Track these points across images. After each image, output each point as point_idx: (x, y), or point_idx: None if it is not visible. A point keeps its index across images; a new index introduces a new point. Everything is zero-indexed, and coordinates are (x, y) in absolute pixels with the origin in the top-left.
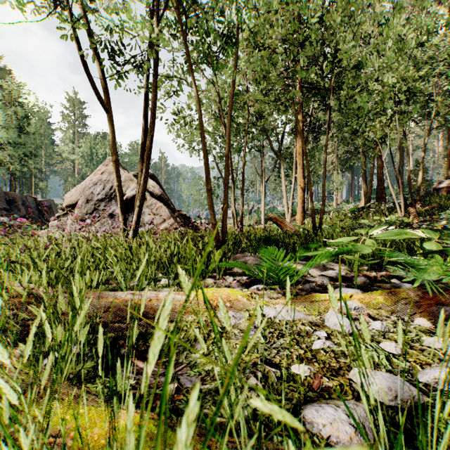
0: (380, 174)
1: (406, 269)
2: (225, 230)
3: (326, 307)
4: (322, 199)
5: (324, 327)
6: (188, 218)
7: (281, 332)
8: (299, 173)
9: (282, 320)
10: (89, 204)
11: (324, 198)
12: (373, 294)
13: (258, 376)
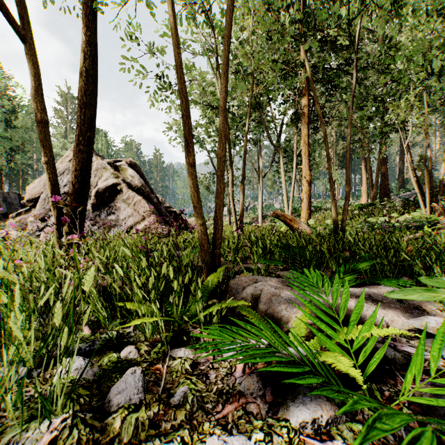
0: (383, 169)
1: None
2: (219, 234)
3: None
4: (346, 190)
5: None
6: (178, 215)
7: None
8: (305, 164)
9: None
10: None
11: (349, 189)
12: None
13: None
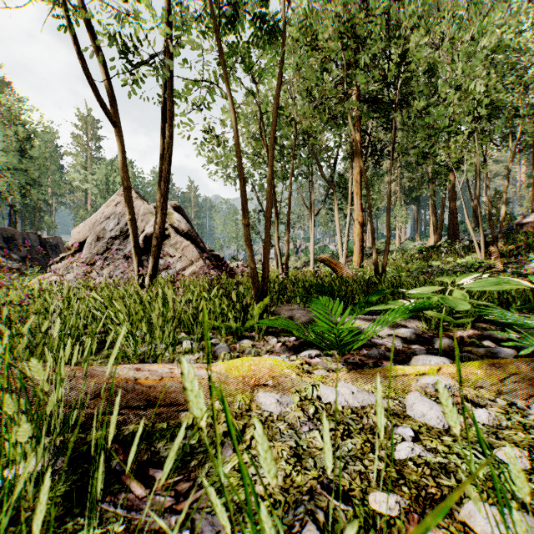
0: (452, 207)
1: (518, 335)
2: (266, 276)
3: (405, 384)
4: (386, 236)
5: (406, 418)
6: (222, 259)
7: (347, 428)
8: (357, 205)
9: (346, 406)
10: (100, 243)
11: (389, 235)
12: (466, 366)
13: (319, 520)
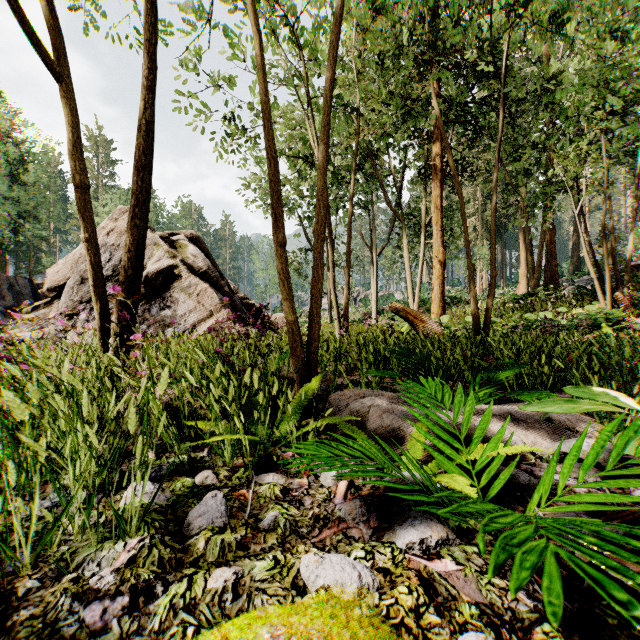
0: (550, 244)
1: None
2: (316, 335)
3: None
4: (490, 275)
5: None
6: (258, 310)
7: None
8: (436, 238)
9: None
10: (86, 287)
11: (494, 274)
12: None
13: None
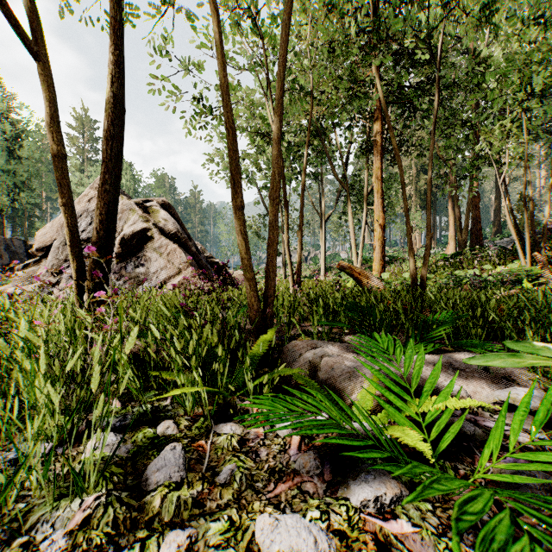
0: (475, 210)
1: None
2: (272, 291)
3: None
4: (426, 237)
5: None
6: (222, 267)
7: None
8: (377, 204)
9: None
10: None
11: (430, 236)
12: None
13: None
